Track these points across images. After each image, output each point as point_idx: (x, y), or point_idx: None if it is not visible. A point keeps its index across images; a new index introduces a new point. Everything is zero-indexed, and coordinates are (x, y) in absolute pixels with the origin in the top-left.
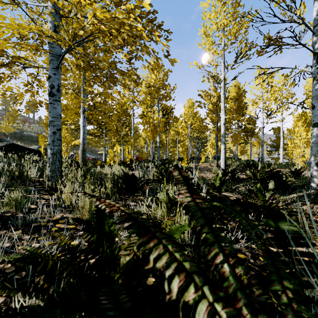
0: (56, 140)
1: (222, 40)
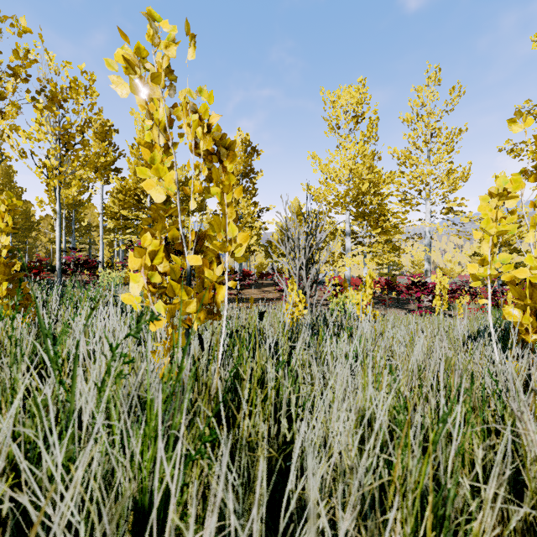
0: None
1: None
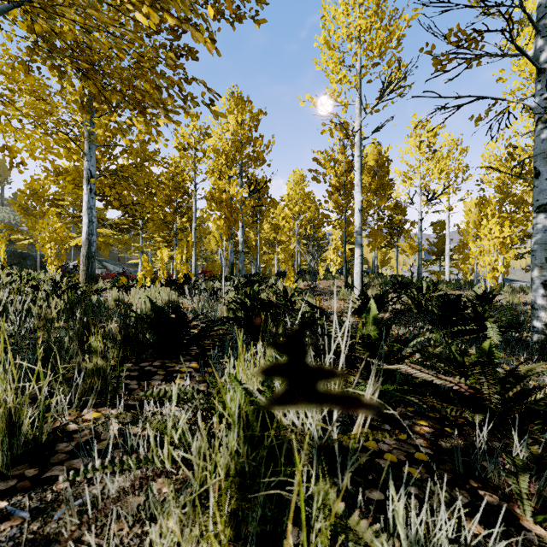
0: None
1: (357, 59)
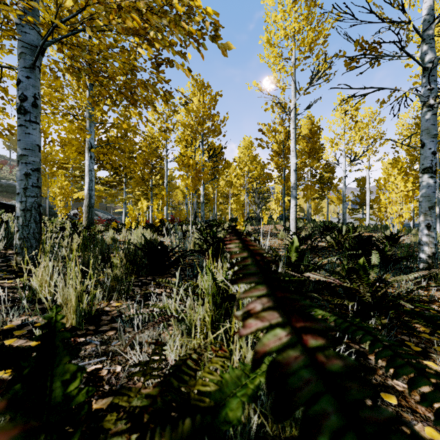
0: (31, 187)
1: (293, 53)
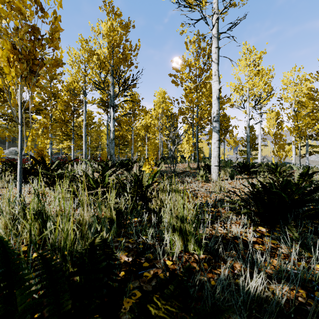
0: None
1: None
